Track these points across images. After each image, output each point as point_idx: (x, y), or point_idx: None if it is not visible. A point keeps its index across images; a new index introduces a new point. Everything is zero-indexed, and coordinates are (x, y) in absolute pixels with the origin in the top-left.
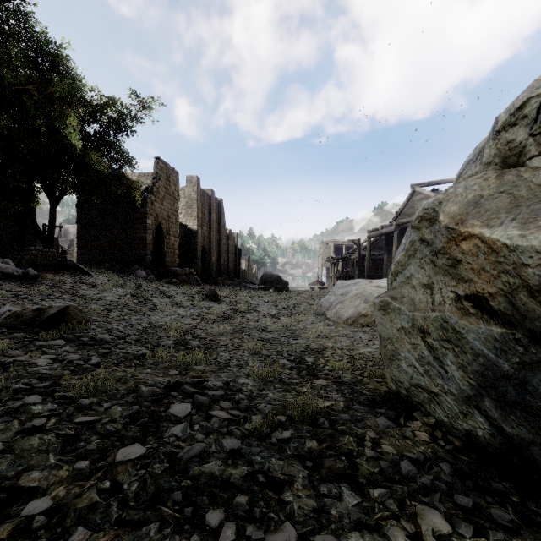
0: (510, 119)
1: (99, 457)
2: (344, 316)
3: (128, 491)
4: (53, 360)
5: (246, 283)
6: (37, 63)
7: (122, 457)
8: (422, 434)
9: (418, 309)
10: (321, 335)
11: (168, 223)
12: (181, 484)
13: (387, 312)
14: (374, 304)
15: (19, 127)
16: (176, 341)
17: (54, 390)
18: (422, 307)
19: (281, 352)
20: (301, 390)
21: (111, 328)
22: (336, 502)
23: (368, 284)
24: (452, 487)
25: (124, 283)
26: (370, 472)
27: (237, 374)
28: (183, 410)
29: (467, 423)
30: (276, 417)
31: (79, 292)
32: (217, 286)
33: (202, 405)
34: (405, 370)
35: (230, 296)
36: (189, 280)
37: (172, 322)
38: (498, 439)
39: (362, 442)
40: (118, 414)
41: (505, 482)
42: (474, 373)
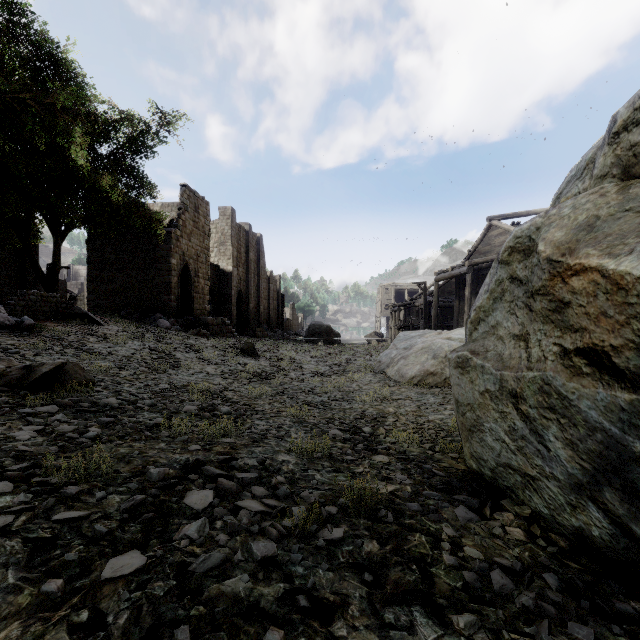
0: (635, 115)
1: (79, 573)
2: (408, 375)
3: (114, 626)
4: (39, 432)
5: (290, 335)
6: (36, 68)
7: (112, 573)
8: (515, 531)
9: (507, 367)
10: (381, 397)
11: (197, 263)
12: (190, 613)
13: (466, 370)
14: (449, 361)
15: (16, 146)
16: (201, 406)
17: (32, 473)
18: (513, 364)
19: (332, 419)
20: (356, 469)
21: (120, 390)
22: (406, 636)
23: (437, 336)
24: (563, 609)
25: (142, 335)
26: (451, 587)
27: (276, 448)
28: (203, 500)
29: (577, 518)
30: (325, 508)
31: (85, 346)
32: (256, 339)
33: (228, 492)
34: (490, 445)
35: (270, 350)
36: (222, 331)
37: (197, 382)
38: (622, 543)
39: (437, 543)
40: (115, 507)
41: (633, 601)
42: (589, 453)
